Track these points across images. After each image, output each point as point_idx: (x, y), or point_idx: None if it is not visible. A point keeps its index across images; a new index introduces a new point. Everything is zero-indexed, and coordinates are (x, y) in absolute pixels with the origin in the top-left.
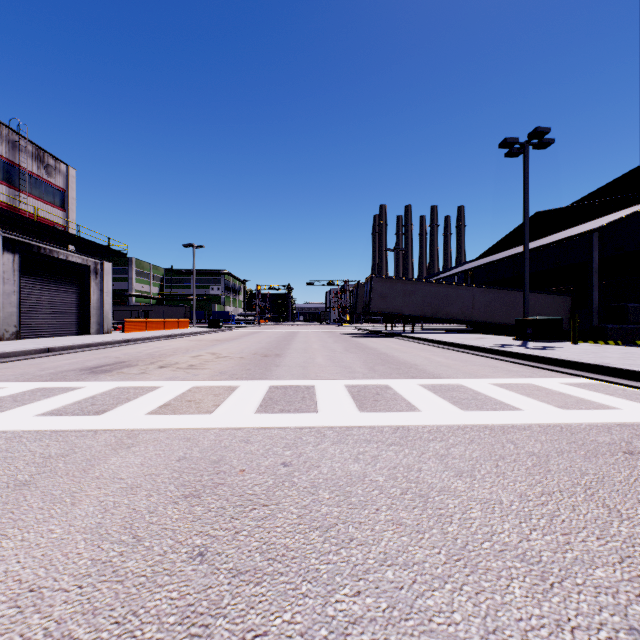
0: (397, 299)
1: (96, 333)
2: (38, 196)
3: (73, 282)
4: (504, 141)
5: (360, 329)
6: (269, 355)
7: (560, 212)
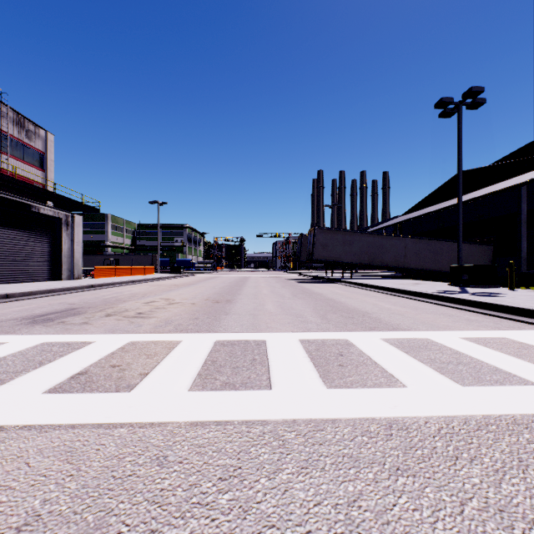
0: (337, 248)
1: (67, 279)
2: (19, 157)
3: (45, 233)
4: (440, 101)
5: (303, 275)
6: (220, 301)
7: (482, 171)
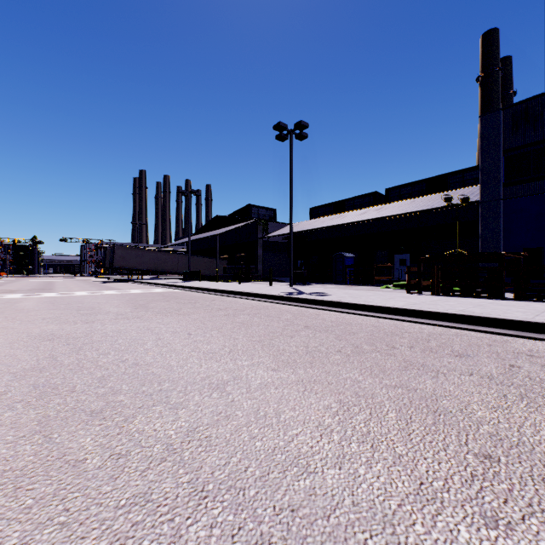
0: (132, 260)
1: None
2: None
3: None
4: (179, 191)
5: (111, 279)
6: (45, 289)
7: (224, 218)
